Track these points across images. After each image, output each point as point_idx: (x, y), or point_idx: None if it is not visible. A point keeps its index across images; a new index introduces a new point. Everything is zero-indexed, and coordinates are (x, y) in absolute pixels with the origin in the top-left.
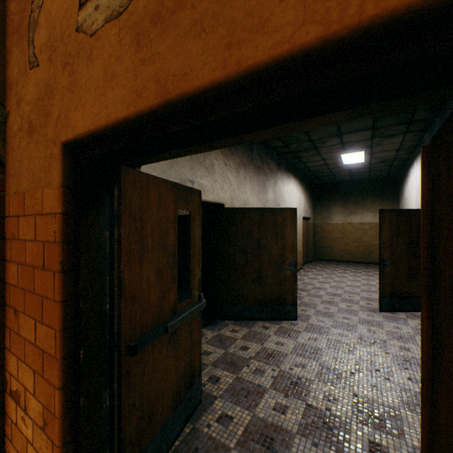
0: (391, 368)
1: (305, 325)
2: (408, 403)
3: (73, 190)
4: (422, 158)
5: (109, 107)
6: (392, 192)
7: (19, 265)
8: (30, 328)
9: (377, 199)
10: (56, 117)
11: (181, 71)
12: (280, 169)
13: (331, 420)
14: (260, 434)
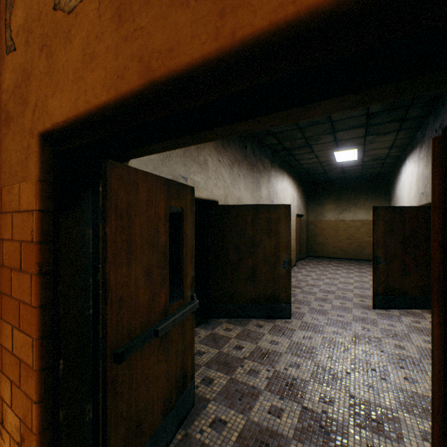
0: (387, 367)
1: (299, 323)
2: (406, 405)
3: (53, 185)
4: (433, 151)
5: (88, 92)
6: (384, 189)
7: None
8: (7, 335)
9: (369, 196)
10: (34, 105)
11: (167, 46)
12: (274, 166)
13: (328, 423)
14: (254, 440)
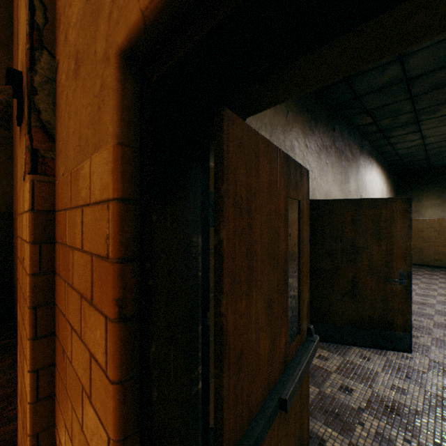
0: None
1: (427, 362)
2: None
3: (140, 153)
4: None
5: None
6: None
7: (66, 283)
8: (76, 393)
9: None
10: (109, 4)
11: None
12: (362, 153)
13: None
14: None
